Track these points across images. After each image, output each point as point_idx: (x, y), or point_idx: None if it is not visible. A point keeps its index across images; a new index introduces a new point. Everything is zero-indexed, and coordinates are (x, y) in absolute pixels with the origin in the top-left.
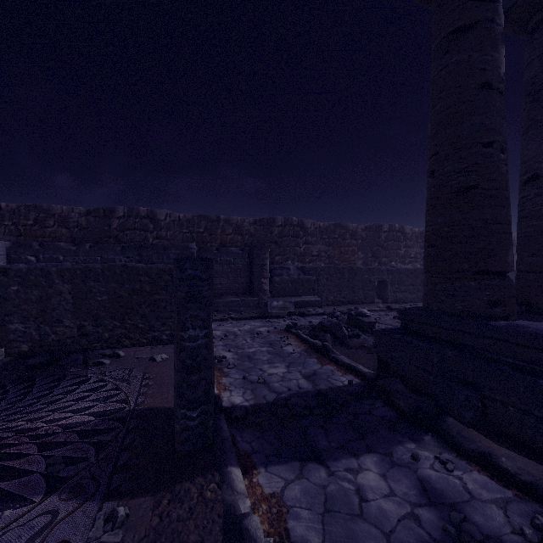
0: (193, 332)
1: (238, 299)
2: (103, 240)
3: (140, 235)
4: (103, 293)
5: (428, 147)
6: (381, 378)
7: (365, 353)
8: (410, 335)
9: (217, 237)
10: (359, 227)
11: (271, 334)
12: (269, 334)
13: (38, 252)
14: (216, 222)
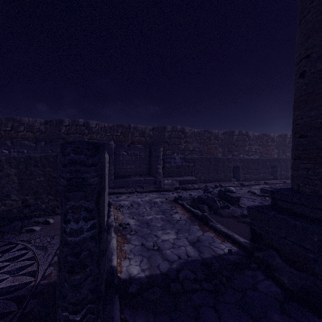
0: (74, 225)
1: (142, 178)
2: (56, 140)
3: (79, 137)
4: (40, 175)
5: (297, 53)
6: (258, 250)
7: (235, 222)
8: (283, 213)
9: (129, 139)
10: (219, 132)
11: (164, 204)
12: (162, 204)
13: (10, 147)
14: (128, 129)
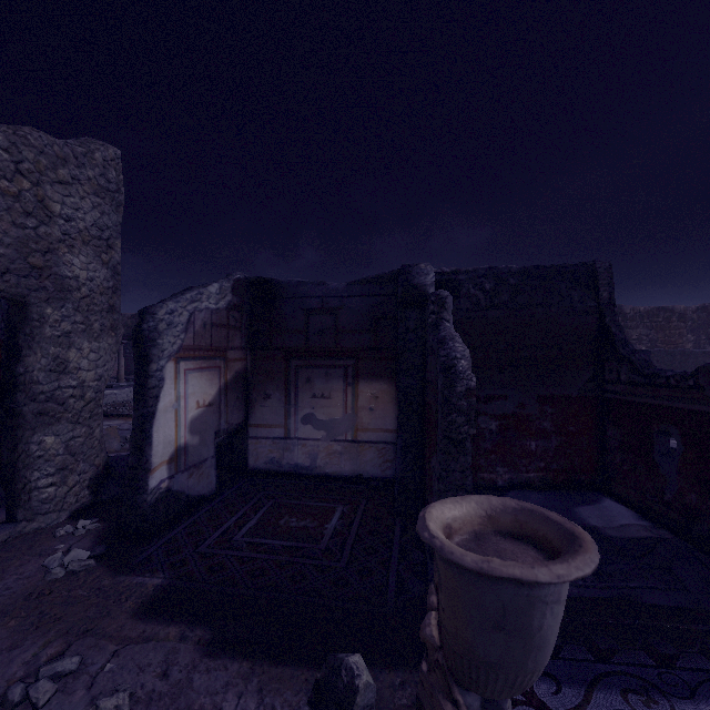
0: None
1: None
2: None
3: None
4: None
5: None
6: None
7: None
8: None
9: None
10: (688, 309)
11: None
12: None
13: None
14: None
